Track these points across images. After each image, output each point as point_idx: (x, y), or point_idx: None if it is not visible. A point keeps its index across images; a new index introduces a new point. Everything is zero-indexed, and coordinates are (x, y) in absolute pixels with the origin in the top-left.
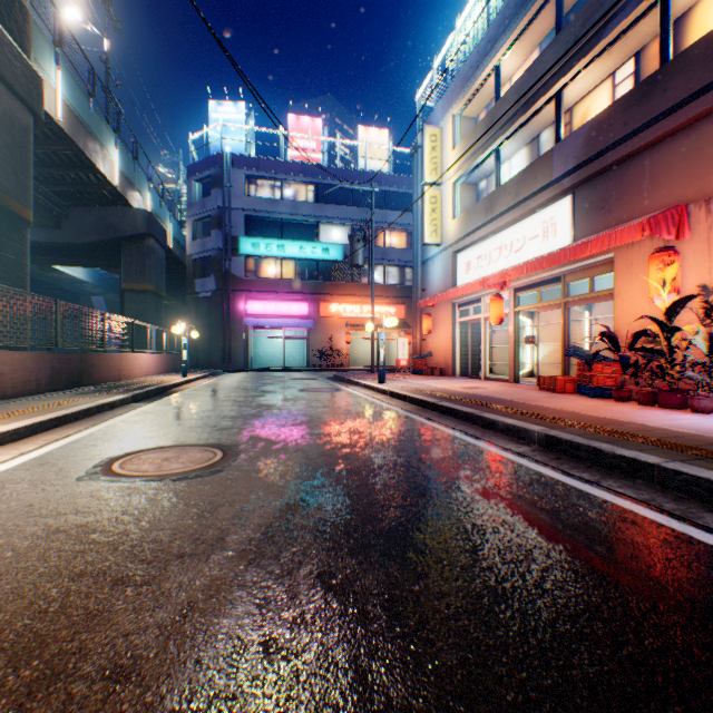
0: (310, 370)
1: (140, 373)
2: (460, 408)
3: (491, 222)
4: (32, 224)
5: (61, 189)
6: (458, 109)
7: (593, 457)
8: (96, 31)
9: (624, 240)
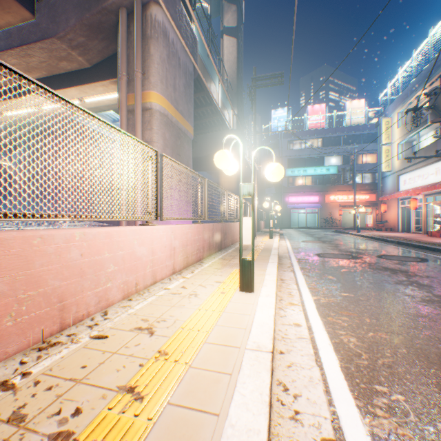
0: (319, 228)
1: (262, 228)
2: (381, 238)
3: (413, 165)
4: None
5: None
6: (399, 110)
7: (402, 244)
8: None
9: None
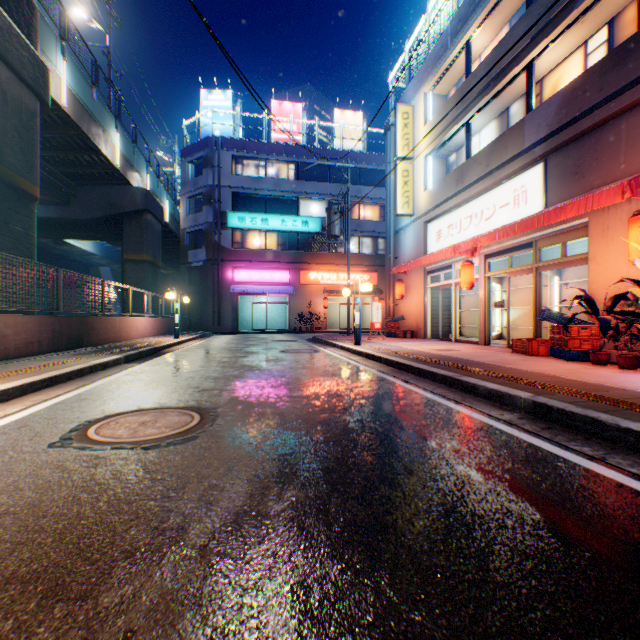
0: (291, 332)
1: (137, 335)
2: (437, 371)
3: (462, 192)
4: (39, 199)
5: (69, 171)
6: (429, 87)
7: (591, 428)
8: (100, 28)
9: (602, 203)
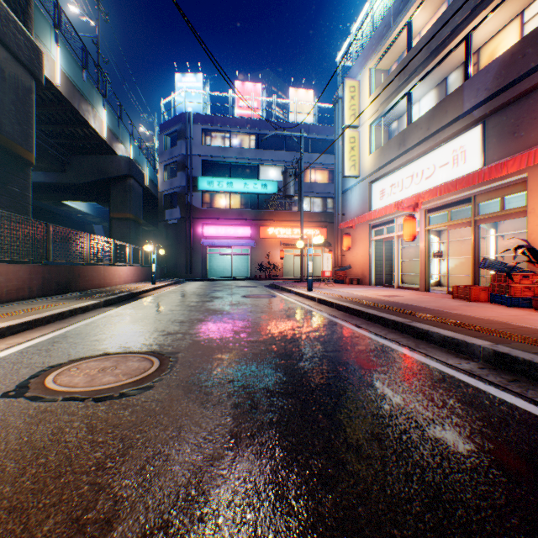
0: (252, 279)
1: (120, 282)
2: (388, 316)
3: (404, 154)
4: (34, 164)
5: (64, 142)
6: (373, 63)
7: None
8: (90, 21)
9: None
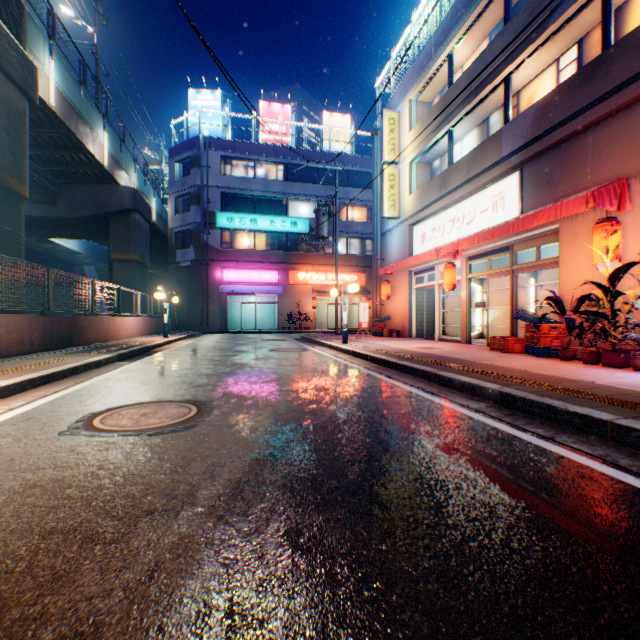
0: (280, 332)
1: (126, 335)
2: (418, 366)
3: (445, 197)
4: (28, 199)
5: (55, 169)
6: (414, 95)
7: (546, 413)
8: (87, 26)
9: (569, 211)
